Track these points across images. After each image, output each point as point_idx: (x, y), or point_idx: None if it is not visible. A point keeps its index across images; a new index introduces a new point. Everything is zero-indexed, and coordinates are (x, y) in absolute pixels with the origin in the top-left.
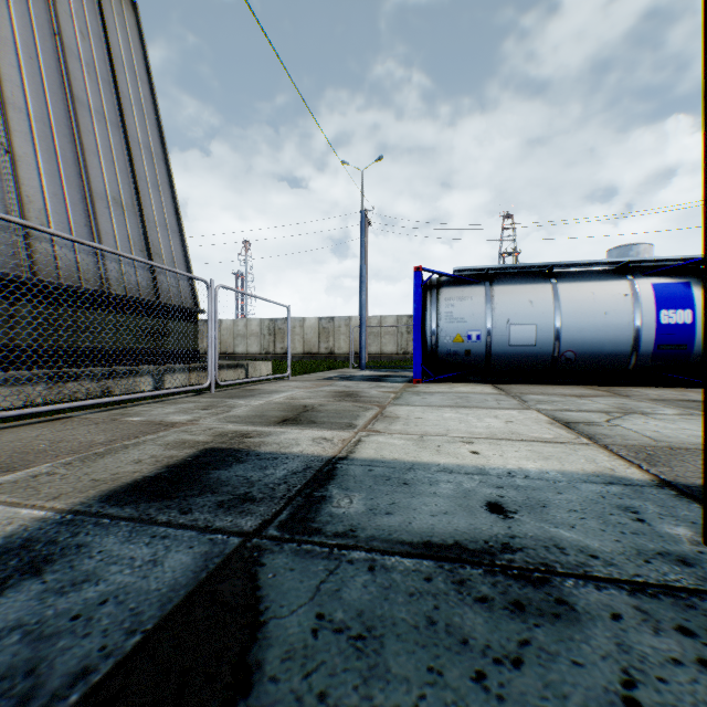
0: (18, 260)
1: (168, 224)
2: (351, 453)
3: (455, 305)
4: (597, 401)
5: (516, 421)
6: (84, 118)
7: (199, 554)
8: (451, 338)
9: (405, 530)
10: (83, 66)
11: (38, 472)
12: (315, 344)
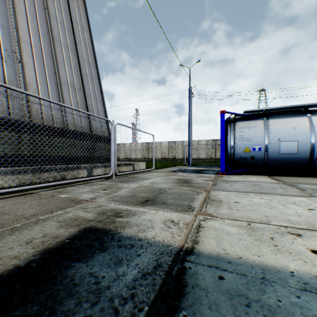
0: None
1: (97, 97)
2: (196, 243)
3: (245, 131)
4: None
5: (315, 209)
6: (58, 47)
7: None
8: (242, 150)
9: None
10: (58, 23)
11: None
12: (166, 154)
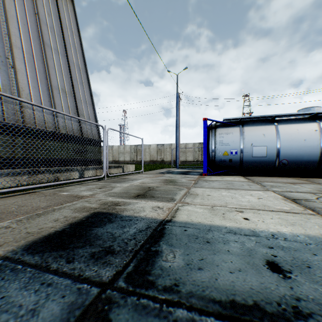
0: (7, 114)
1: (87, 101)
2: (173, 217)
3: (224, 137)
4: (304, 186)
5: (263, 198)
6: (48, 52)
7: (67, 304)
8: (222, 153)
9: (214, 287)
10: (48, 28)
11: (1, 226)
12: (155, 156)
